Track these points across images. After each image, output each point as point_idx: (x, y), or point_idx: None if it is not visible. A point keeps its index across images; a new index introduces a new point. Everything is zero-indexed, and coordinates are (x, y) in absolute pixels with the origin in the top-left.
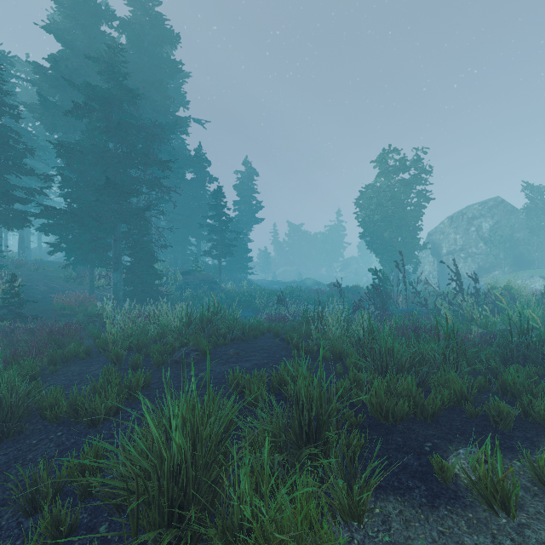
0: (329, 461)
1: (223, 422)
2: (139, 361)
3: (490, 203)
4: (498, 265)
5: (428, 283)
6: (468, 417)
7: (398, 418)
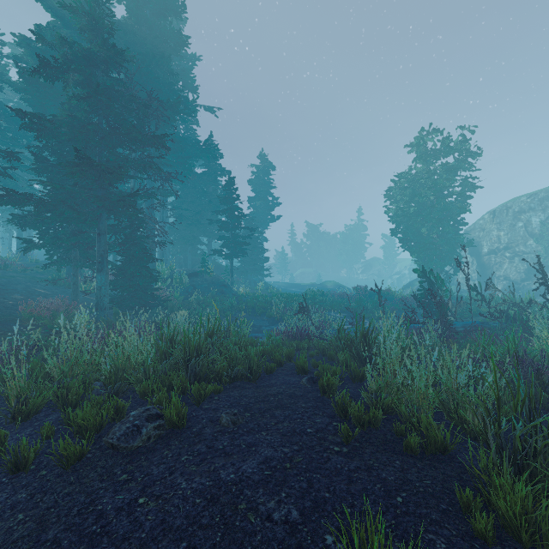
0: None
1: None
2: (28, 453)
3: (540, 194)
4: None
5: (495, 287)
6: None
7: None
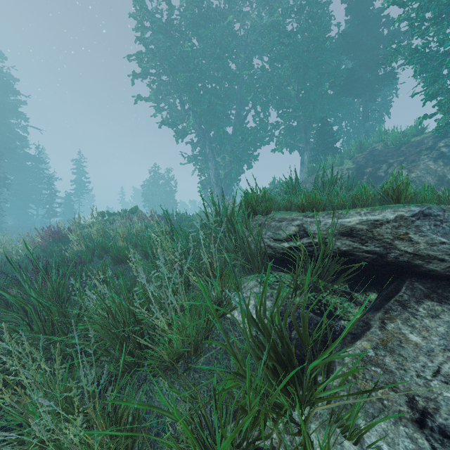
0: None
1: None
2: None
3: None
4: None
5: None
6: None
7: None
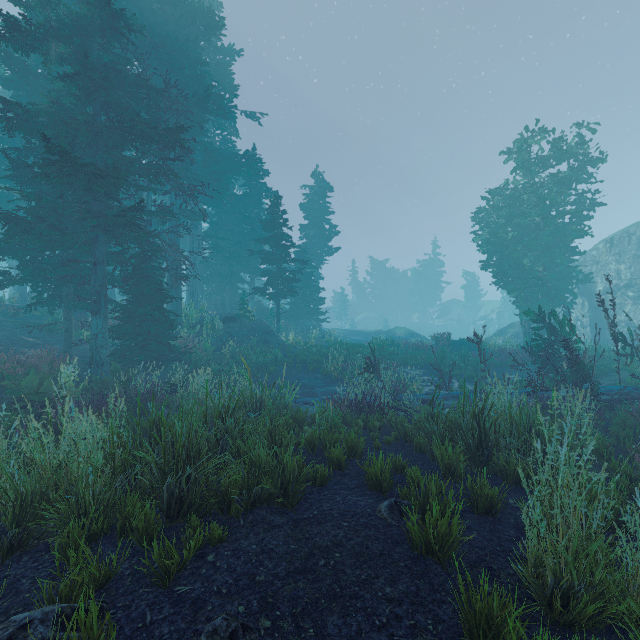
0: None
1: None
2: None
3: None
4: None
5: None
6: None
7: None
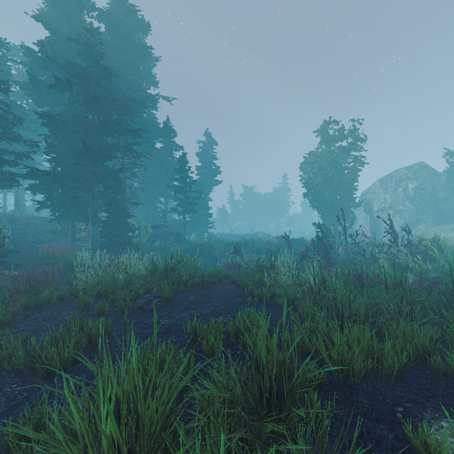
0: (297, 447)
1: (171, 396)
2: (104, 307)
3: (415, 167)
4: (422, 220)
5: (365, 235)
6: (434, 374)
7: (361, 376)
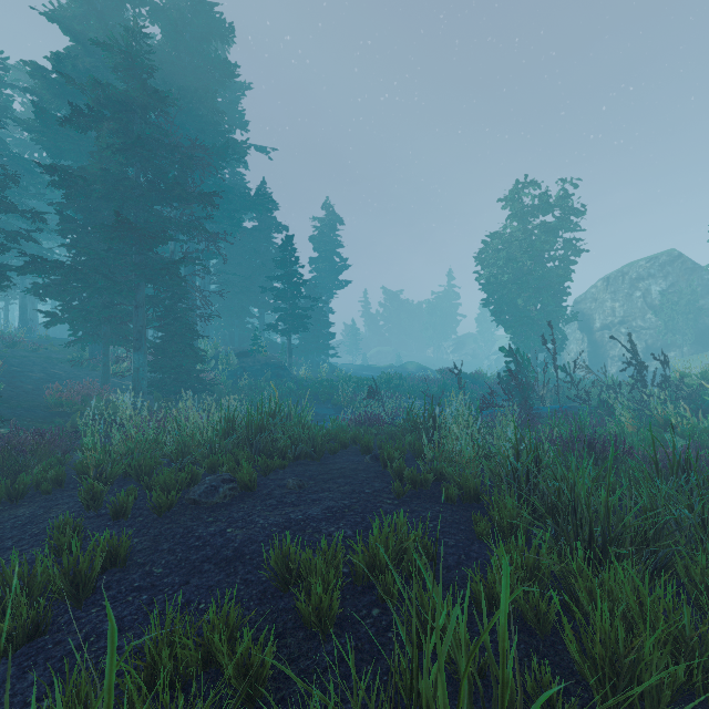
0: None
1: None
2: (126, 503)
3: (661, 258)
4: (674, 343)
5: (588, 368)
6: None
7: (662, 703)
